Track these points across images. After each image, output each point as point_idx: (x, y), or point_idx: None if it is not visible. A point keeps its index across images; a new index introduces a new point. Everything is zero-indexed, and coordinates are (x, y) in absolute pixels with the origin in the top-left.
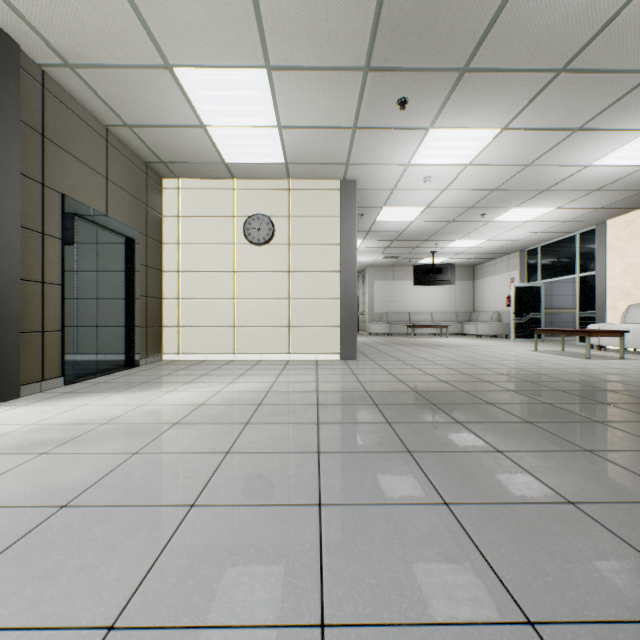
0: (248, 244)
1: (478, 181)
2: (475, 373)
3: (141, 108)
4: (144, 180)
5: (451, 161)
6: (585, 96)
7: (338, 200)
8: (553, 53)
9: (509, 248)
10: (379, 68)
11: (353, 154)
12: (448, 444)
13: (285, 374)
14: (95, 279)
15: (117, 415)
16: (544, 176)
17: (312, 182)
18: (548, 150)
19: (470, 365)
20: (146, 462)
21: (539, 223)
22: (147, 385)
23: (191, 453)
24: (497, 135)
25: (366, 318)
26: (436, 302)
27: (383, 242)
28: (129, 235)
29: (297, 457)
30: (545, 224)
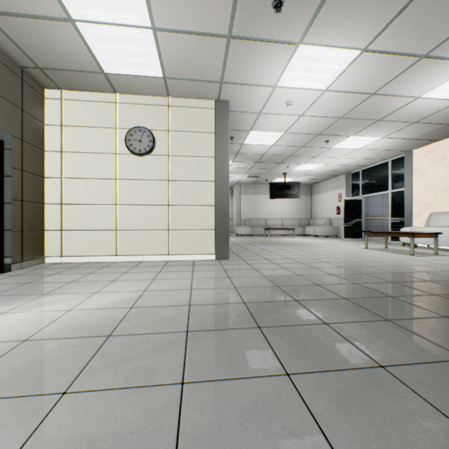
0: (130, 154)
1: (330, 108)
2: (338, 273)
3: None
4: (19, 84)
5: (312, 85)
6: (444, 14)
7: (213, 118)
8: None
9: (339, 171)
10: None
11: (227, 71)
12: None
13: (160, 278)
14: None
15: None
16: (382, 106)
17: (190, 100)
18: (393, 79)
19: (328, 263)
20: None
21: (365, 151)
22: None
23: None
24: (356, 58)
25: (234, 223)
26: (285, 211)
27: (248, 163)
28: None
29: None
30: (369, 152)
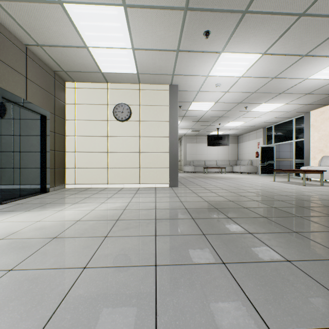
0: (116, 120)
1: (245, 87)
2: (247, 195)
3: (46, 33)
4: (53, 81)
5: (232, 74)
6: (313, 33)
7: (168, 96)
8: (299, 1)
9: (257, 126)
10: (194, 9)
11: (176, 68)
12: (250, 254)
13: (136, 197)
14: (18, 139)
15: (15, 230)
16: (281, 84)
17: (153, 85)
18: (286, 68)
19: (242, 190)
20: (14, 281)
21: (275, 112)
22: (48, 205)
23: (55, 269)
24: (259, 58)
25: (182, 163)
26: (218, 155)
27: (191, 122)
28: (42, 113)
29: (139, 271)
30: (278, 113)
